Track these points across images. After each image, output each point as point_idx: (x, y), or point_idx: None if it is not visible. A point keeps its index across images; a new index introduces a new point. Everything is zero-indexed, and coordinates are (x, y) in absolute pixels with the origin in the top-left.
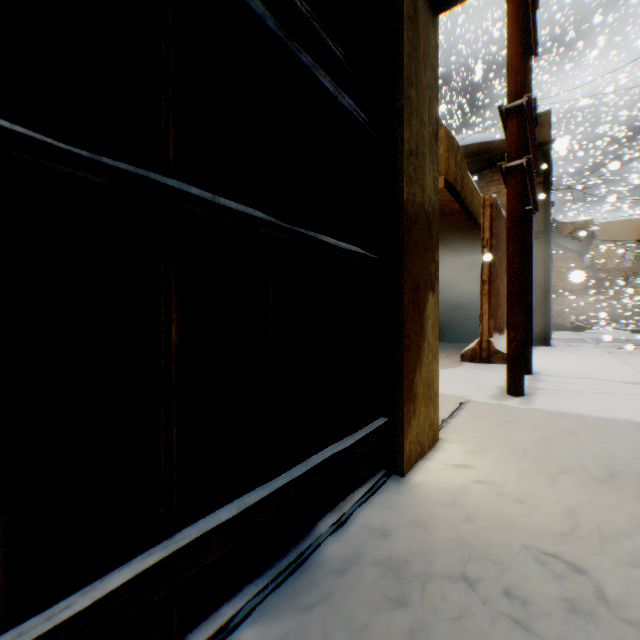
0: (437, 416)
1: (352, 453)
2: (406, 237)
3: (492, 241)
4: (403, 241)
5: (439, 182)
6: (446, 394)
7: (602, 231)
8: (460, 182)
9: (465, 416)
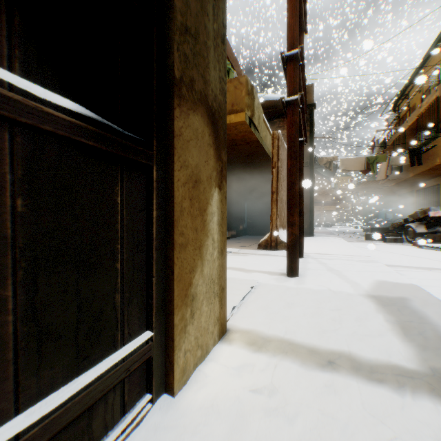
0: (224, 309)
1: (69, 411)
2: (179, 121)
3: (278, 164)
4: (174, 124)
5: (242, 116)
6: (242, 279)
7: (342, 164)
8: (257, 119)
9: (254, 300)
